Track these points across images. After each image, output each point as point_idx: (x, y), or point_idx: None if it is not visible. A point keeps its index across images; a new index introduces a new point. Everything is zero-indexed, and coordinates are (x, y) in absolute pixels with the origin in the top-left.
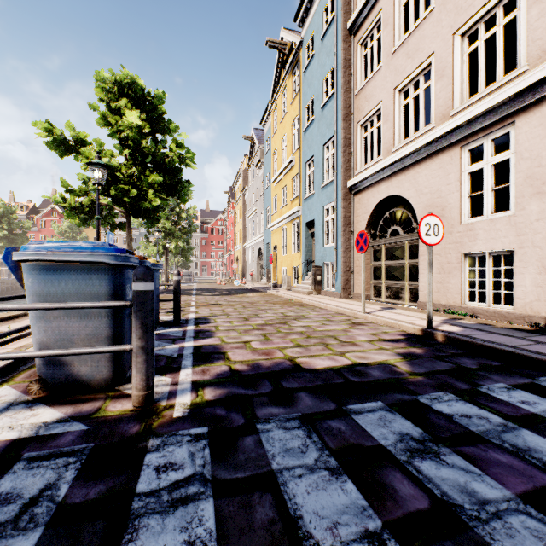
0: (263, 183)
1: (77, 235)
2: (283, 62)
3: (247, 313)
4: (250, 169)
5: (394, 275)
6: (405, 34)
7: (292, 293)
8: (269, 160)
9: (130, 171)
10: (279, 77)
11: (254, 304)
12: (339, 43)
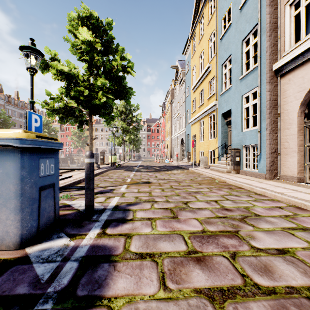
0: (184, 94)
1: (82, 135)
2: None
3: (175, 199)
4: (175, 87)
5: None
6: None
7: (210, 171)
8: (188, 77)
9: (86, 77)
10: (197, 12)
11: (181, 183)
12: None
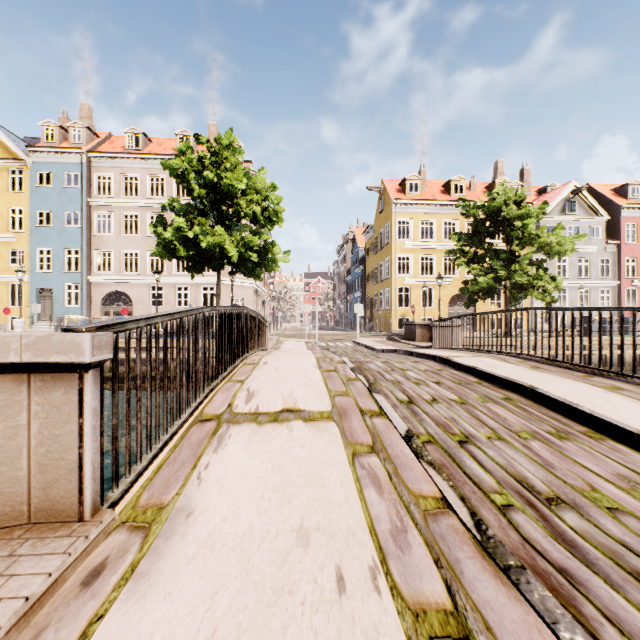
0: None
1: None
2: (3, 158)
3: None
4: None
5: None
6: (128, 235)
7: None
8: None
9: None
10: None
11: None
12: (84, 206)
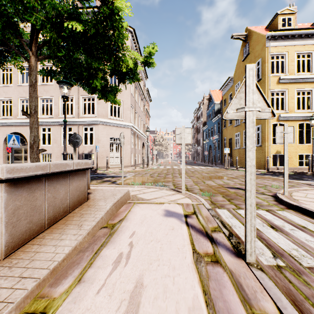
0: None
1: None
2: None
3: None
4: None
5: (18, 159)
6: (23, 84)
7: None
8: None
9: None
10: None
11: None
12: None
